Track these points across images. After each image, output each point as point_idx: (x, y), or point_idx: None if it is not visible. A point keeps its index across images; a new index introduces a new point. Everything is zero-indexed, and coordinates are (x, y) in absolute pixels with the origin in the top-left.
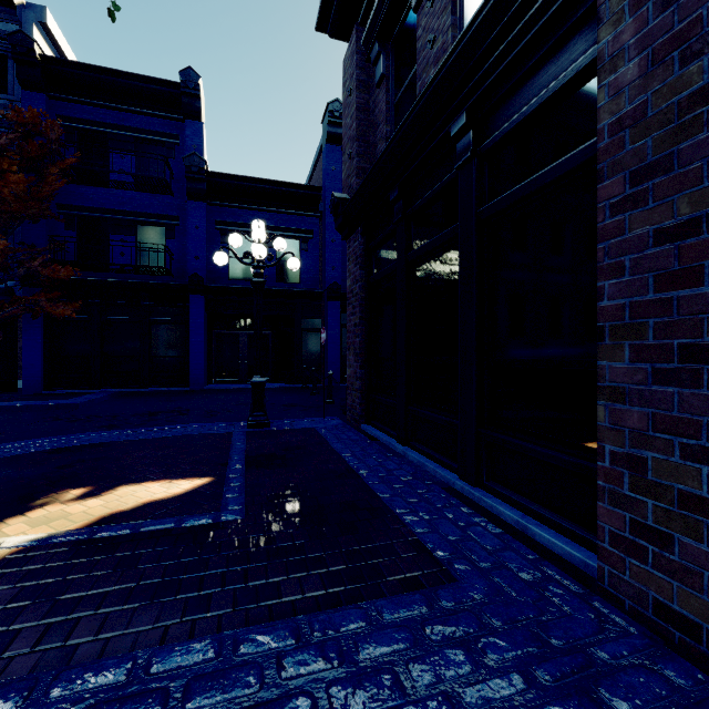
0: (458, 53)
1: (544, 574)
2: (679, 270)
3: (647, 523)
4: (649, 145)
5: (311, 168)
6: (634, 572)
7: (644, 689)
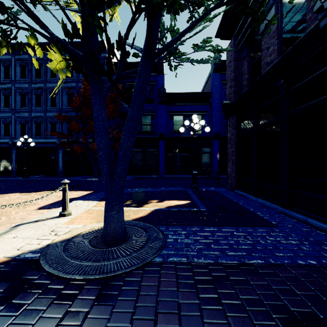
0: (279, 61)
1: (311, 229)
2: None
3: None
4: None
5: (205, 83)
6: None
7: None
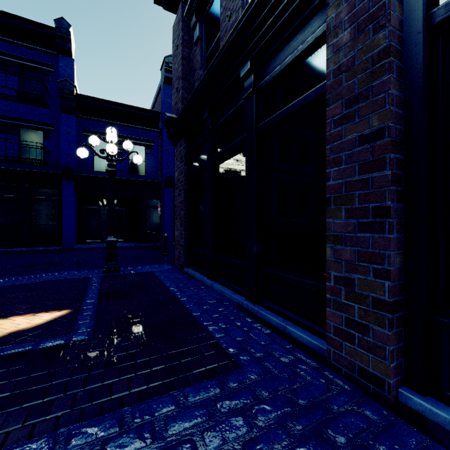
0: (244, 21)
1: (295, 357)
2: (373, 161)
3: (355, 319)
4: (356, 83)
5: (154, 100)
6: (347, 350)
7: (354, 426)
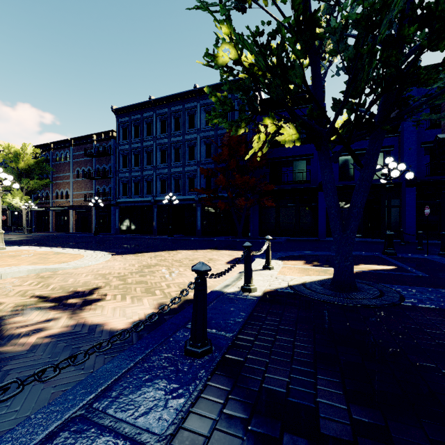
0: None
1: None
2: None
3: None
4: None
5: None
6: None
7: None
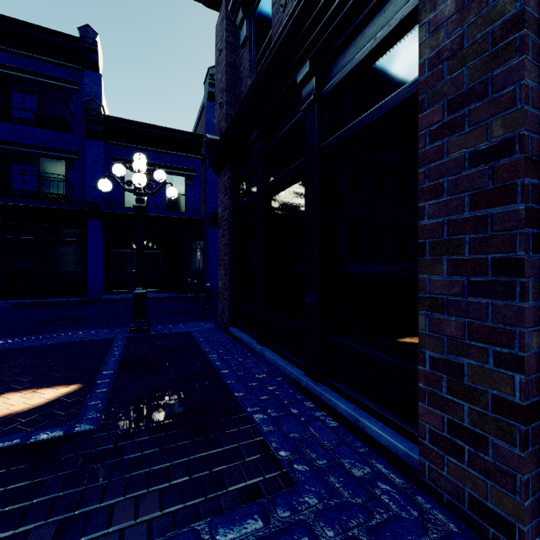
0: (302, 6)
1: (373, 468)
2: (493, 189)
3: (463, 424)
4: (465, 74)
5: (196, 121)
6: (451, 468)
7: None
